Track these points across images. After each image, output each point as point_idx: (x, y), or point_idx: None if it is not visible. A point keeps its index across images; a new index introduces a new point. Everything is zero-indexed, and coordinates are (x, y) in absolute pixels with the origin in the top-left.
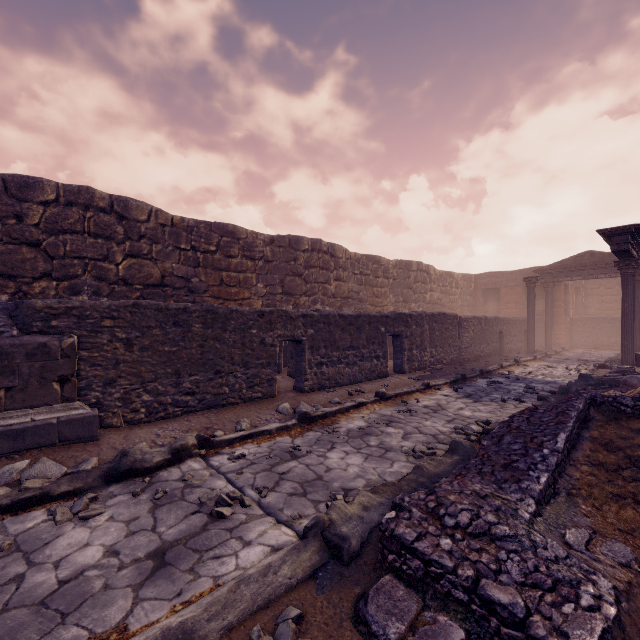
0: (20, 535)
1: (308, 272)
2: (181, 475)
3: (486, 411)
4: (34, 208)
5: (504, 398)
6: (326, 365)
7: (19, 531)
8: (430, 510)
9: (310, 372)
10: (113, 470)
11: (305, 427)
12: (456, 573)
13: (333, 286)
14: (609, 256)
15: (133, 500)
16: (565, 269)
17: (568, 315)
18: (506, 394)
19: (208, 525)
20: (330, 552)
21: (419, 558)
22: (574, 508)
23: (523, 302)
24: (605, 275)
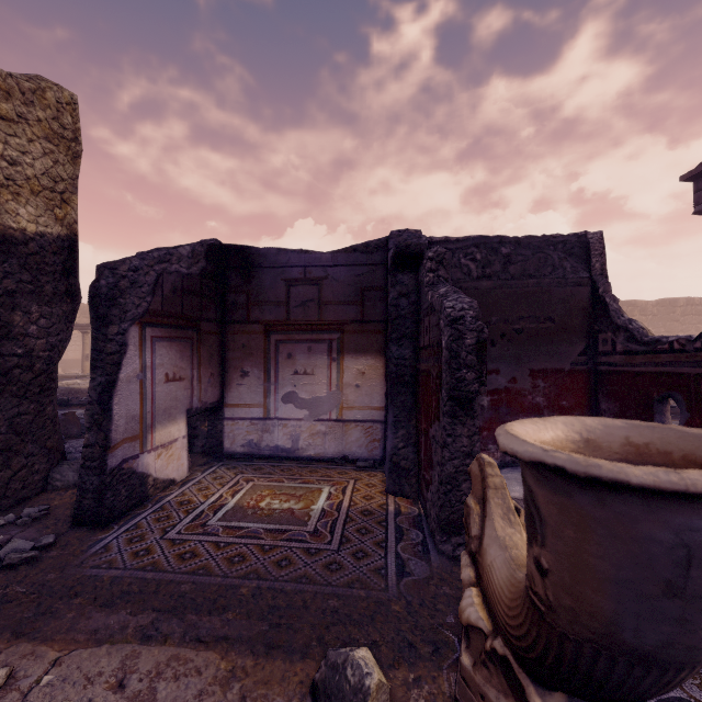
0: None
1: (683, 319)
2: None
3: None
4: None
5: None
6: None
7: None
8: None
9: None
10: None
11: None
12: None
13: None
14: None
15: None
16: None
17: None
18: None
19: None
20: None
21: None
22: None
23: None
24: None
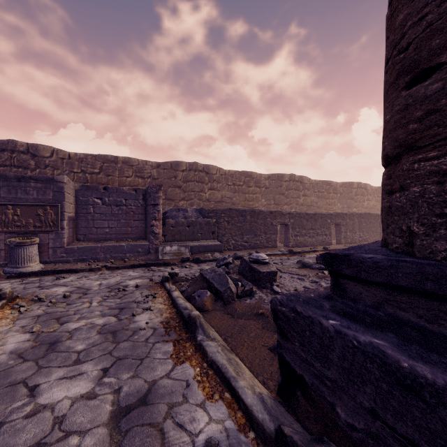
0: None
1: (287, 192)
2: None
3: None
4: (180, 173)
5: None
6: (299, 236)
7: None
8: None
9: (291, 239)
10: (236, 256)
11: (291, 255)
12: None
13: (301, 199)
14: None
15: None
16: None
17: None
18: None
19: None
20: (303, 266)
21: None
22: None
23: None
24: None
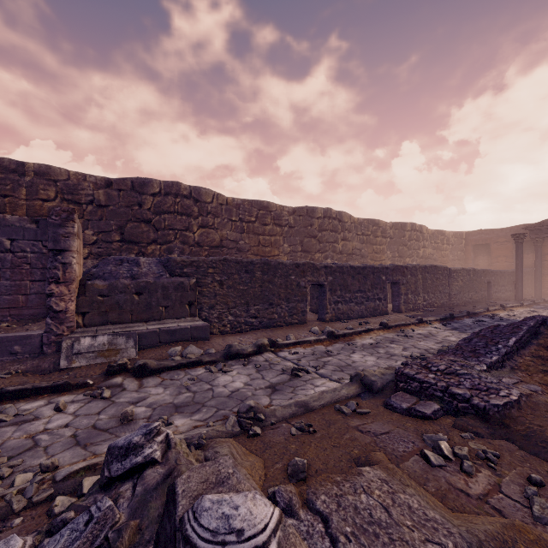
0: (198, 376)
1: (321, 234)
2: (264, 359)
3: None
4: (148, 198)
5: None
6: (341, 303)
7: (196, 374)
8: (423, 366)
9: (330, 308)
10: (229, 353)
11: (332, 341)
12: (436, 385)
13: (340, 245)
14: None
15: (245, 367)
16: None
17: None
18: None
19: (291, 379)
20: (365, 388)
21: (417, 381)
22: (513, 374)
23: (513, 256)
24: None
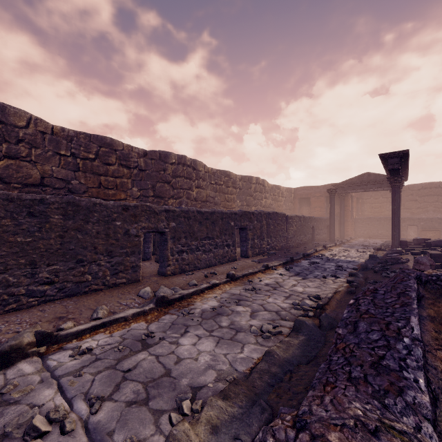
0: None
1: (175, 180)
2: (2, 385)
3: (313, 286)
4: None
5: (325, 275)
6: (186, 252)
7: None
8: None
9: (172, 259)
10: None
11: (162, 310)
12: None
13: (195, 192)
14: (379, 176)
15: None
16: (352, 184)
17: (352, 216)
18: (324, 271)
19: None
20: None
21: None
22: None
23: (325, 207)
24: (377, 189)
